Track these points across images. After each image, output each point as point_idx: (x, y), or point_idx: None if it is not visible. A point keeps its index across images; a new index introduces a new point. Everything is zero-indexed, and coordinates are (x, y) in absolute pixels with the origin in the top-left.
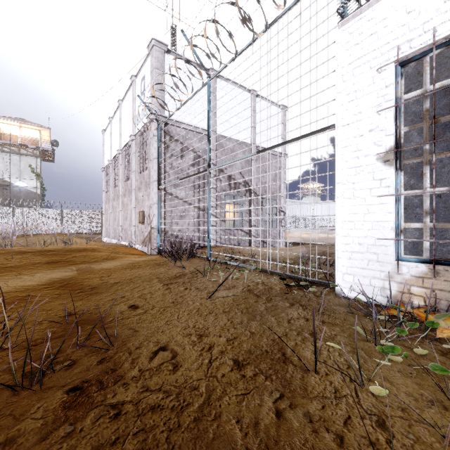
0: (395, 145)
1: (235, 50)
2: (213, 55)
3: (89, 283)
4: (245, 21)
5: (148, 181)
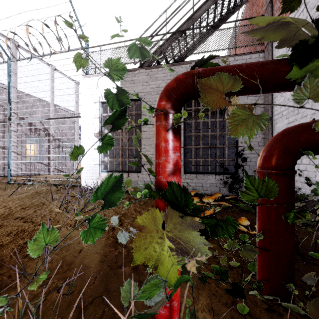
0: (100, 131)
1: (31, 55)
2: (13, 55)
3: None
4: (35, 50)
5: None
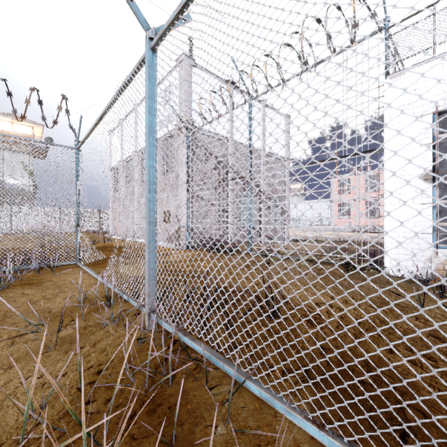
0: (432, 169)
1: (283, 79)
2: (269, 85)
3: (188, 271)
4: (305, 63)
5: (174, 183)
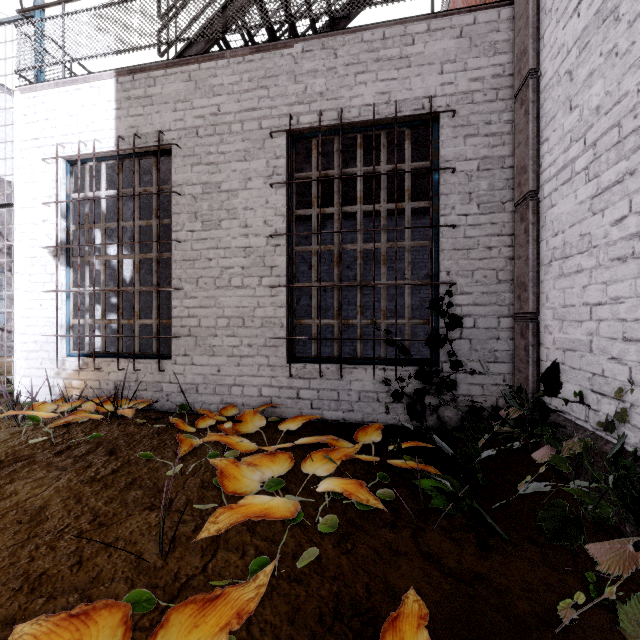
0: (66, 242)
1: None
2: None
3: None
4: None
5: None
